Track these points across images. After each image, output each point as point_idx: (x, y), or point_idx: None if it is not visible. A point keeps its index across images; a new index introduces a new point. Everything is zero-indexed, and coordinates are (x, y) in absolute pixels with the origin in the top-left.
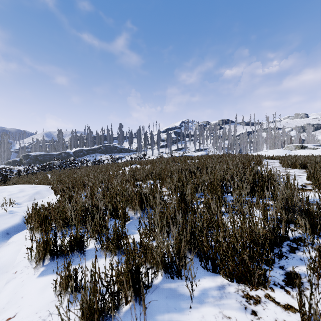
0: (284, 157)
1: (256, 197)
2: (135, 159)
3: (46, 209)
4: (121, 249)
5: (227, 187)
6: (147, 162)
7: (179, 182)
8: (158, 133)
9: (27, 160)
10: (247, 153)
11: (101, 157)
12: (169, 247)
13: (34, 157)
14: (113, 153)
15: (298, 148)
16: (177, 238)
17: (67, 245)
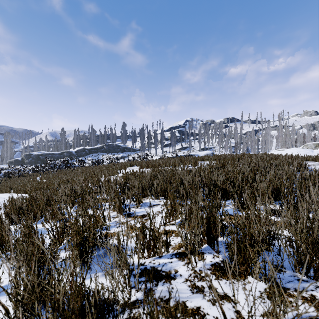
0: None
1: None
2: (138, 158)
3: None
4: None
5: None
6: (148, 164)
7: (209, 222)
8: (162, 131)
9: (29, 160)
10: (254, 152)
11: (104, 156)
12: None
13: (36, 157)
14: (116, 152)
15: None
16: None
17: None
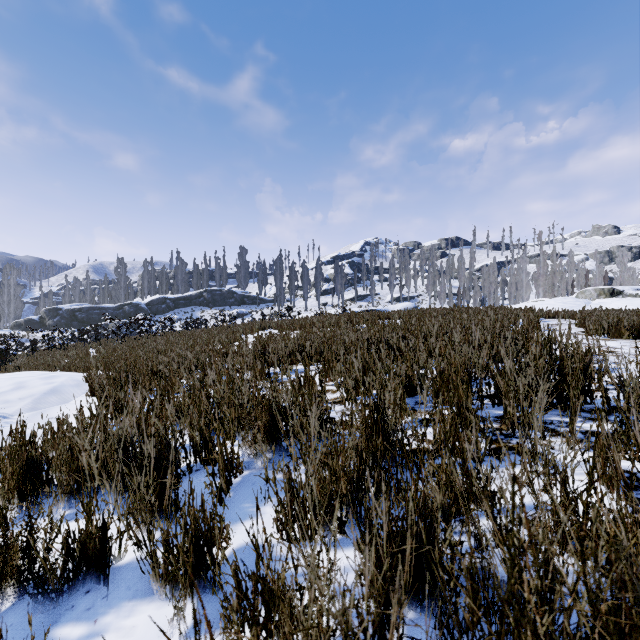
0: (588, 314)
1: (568, 416)
2: (271, 317)
3: (54, 434)
4: (206, 576)
5: (481, 384)
6: (293, 324)
7: (364, 371)
8: (318, 265)
9: (54, 320)
10: (496, 305)
11: (203, 313)
12: (349, 617)
13: (69, 314)
14: (227, 305)
15: (605, 295)
16: (374, 573)
17: (57, 560)
